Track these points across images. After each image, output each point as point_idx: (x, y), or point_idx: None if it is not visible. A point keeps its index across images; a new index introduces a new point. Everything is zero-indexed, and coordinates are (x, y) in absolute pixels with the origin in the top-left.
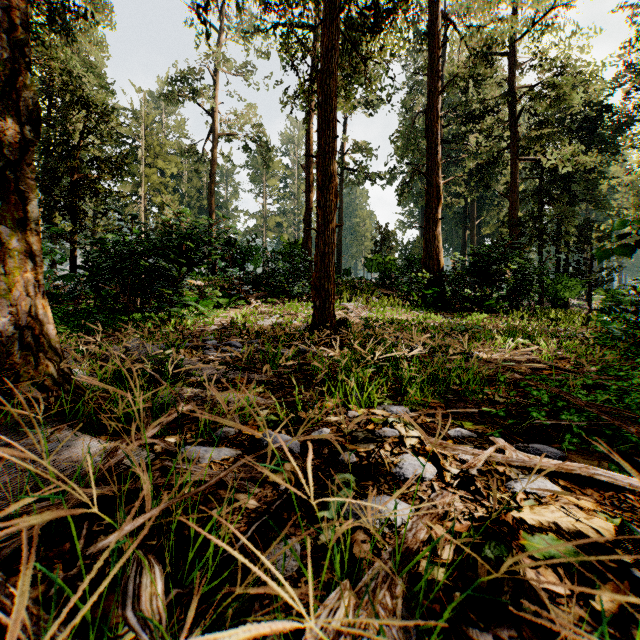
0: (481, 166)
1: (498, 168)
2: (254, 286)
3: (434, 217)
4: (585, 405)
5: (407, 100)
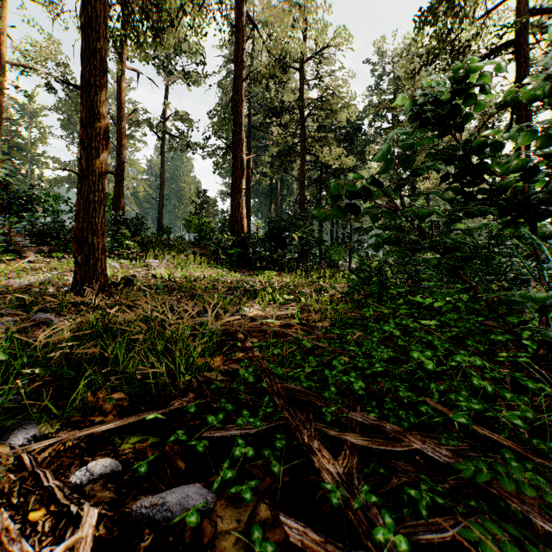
0: (280, 153)
1: (293, 157)
2: (41, 238)
3: (239, 187)
4: (277, 392)
5: (223, 84)
